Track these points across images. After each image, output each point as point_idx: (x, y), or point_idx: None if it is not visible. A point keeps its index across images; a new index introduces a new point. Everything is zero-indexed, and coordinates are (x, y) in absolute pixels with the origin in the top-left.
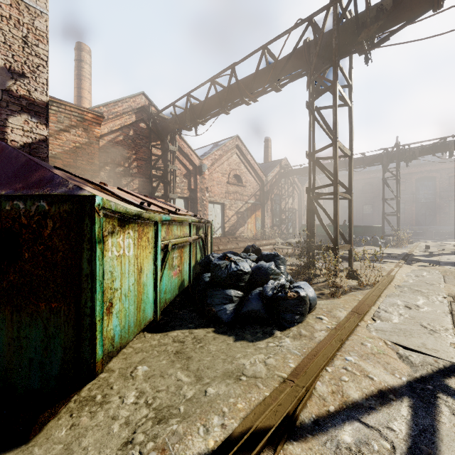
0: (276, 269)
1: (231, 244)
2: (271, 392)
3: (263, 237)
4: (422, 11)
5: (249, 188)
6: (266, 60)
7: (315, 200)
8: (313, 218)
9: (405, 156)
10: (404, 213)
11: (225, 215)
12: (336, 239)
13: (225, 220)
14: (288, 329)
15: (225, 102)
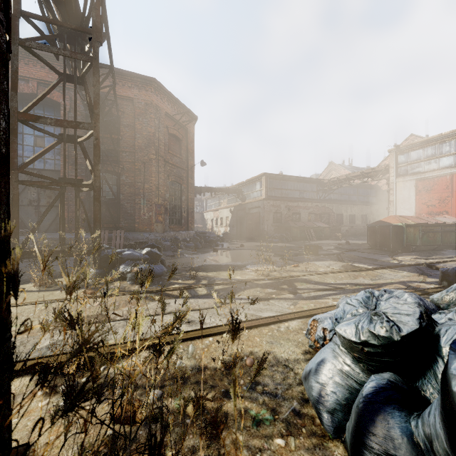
0: None
1: None
2: None
3: None
4: None
5: None
6: None
7: None
8: None
9: None
10: None
11: None
12: None
13: None
14: None
15: None
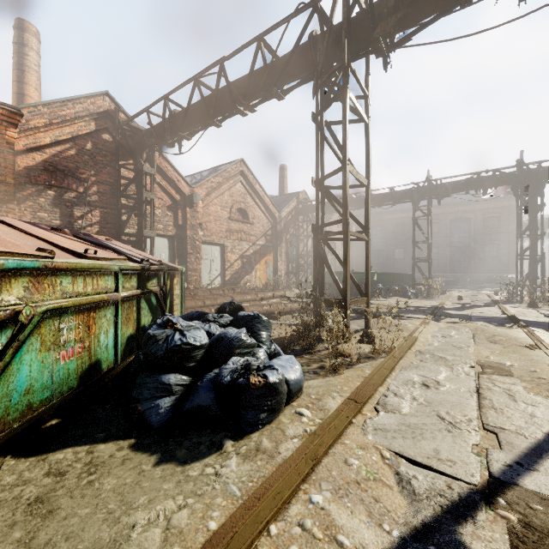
0: (248, 338)
1: (223, 298)
2: None
3: (276, 287)
4: (448, 6)
5: (258, 225)
6: (263, 56)
7: (324, 240)
8: (323, 264)
9: (437, 192)
10: (437, 259)
11: (226, 260)
12: (346, 292)
13: (226, 266)
14: (247, 436)
15: (213, 109)
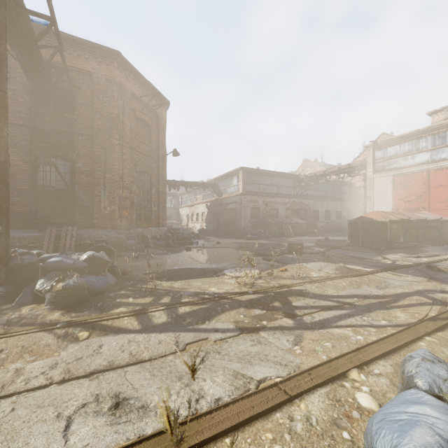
0: None
1: None
2: (434, 329)
3: None
4: None
5: None
6: None
7: None
8: None
9: None
10: None
11: None
12: None
13: None
14: None
15: None
